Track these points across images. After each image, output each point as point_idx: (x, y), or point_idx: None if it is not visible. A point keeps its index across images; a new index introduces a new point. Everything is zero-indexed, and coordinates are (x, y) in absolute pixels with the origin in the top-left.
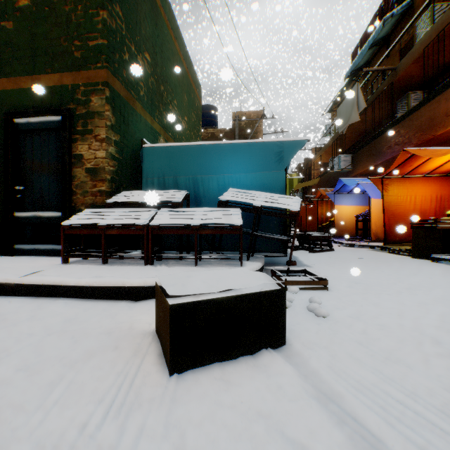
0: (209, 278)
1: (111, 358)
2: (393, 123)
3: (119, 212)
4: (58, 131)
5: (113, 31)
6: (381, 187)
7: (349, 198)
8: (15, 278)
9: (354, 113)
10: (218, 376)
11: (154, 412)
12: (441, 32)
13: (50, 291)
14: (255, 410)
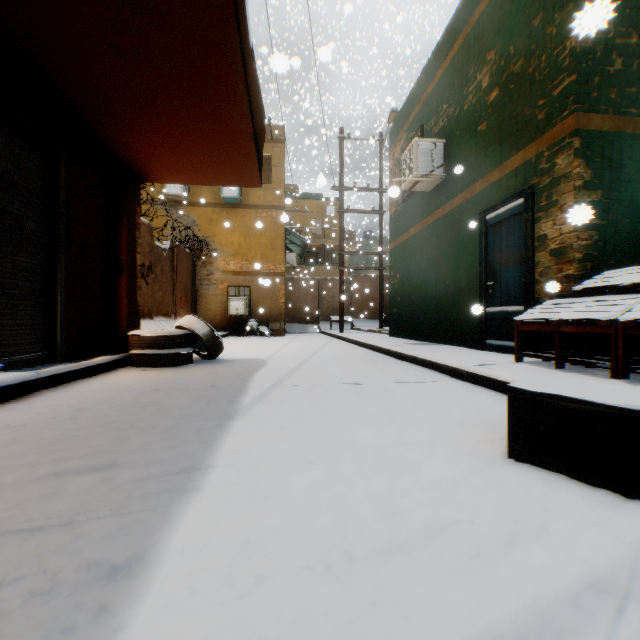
0: (594, 389)
1: (480, 433)
2: None
3: (583, 303)
4: (521, 215)
5: (585, 51)
6: None
7: None
8: (464, 366)
9: None
10: (546, 479)
11: (470, 461)
12: None
13: (486, 382)
14: (543, 504)
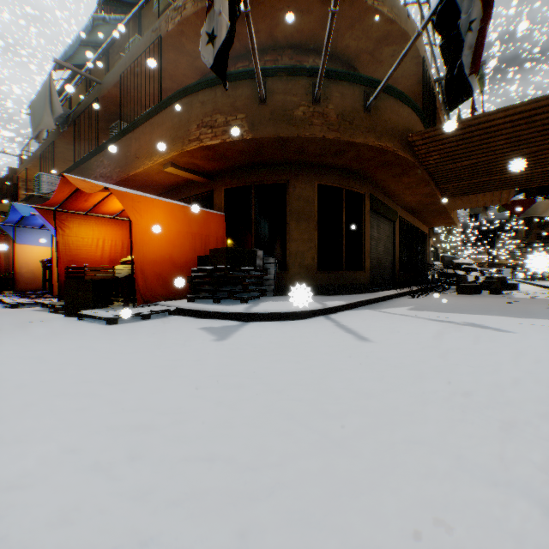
0: None
1: None
2: (99, 149)
3: None
4: None
5: None
6: (56, 222)
7: (45, 236)
8: None
9: (49, 116)
10: None
11: None
12: (134, 65)
13: None
14: None
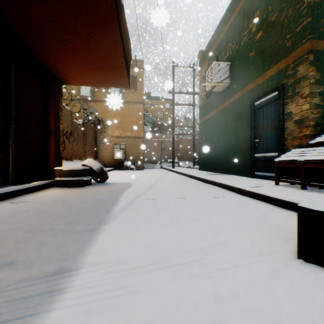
0: None
1: (269, 235)
2: None
3: (317, 150)
4: (275, 101)
5: (316, 4)
6: None
7: None
8: (246, 187)
9: None
10: None
11: (271, 261)
12: None
13: (260, 197)
14: None
